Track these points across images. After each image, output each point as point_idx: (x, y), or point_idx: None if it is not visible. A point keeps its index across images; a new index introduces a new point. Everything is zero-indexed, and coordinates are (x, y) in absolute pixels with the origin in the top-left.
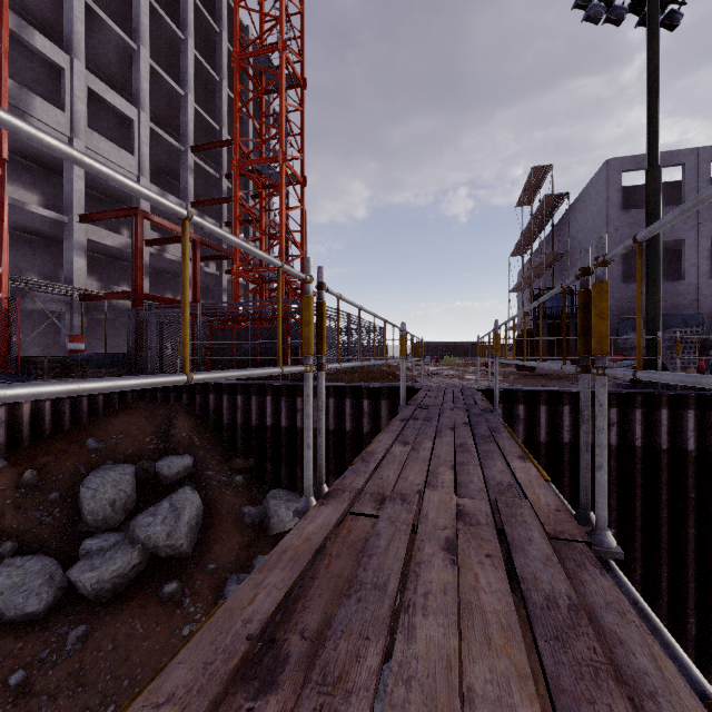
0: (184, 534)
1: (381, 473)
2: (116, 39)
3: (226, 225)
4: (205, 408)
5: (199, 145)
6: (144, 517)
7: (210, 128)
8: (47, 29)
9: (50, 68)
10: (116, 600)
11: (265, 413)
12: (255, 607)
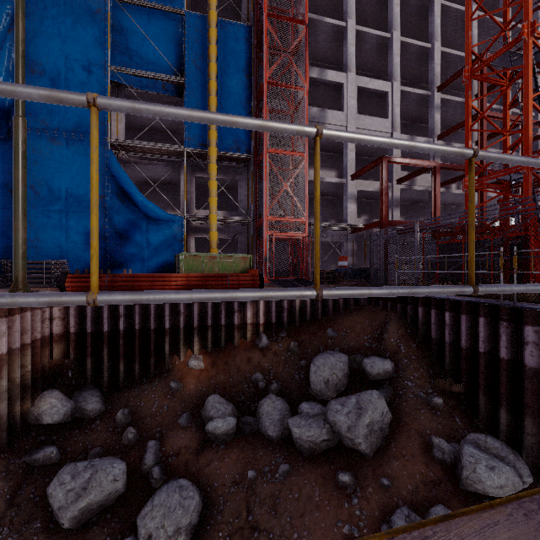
0: (362, 434)
1: None
2: (376, 41)
3: (475, 144)
4: (414, 319)
5: (444, 81)
6: (335, 403)
7: (459, 61)
8: (339, 66)
9: (337, 88)
10: (311, 459)
11: (477, 336)
12: None
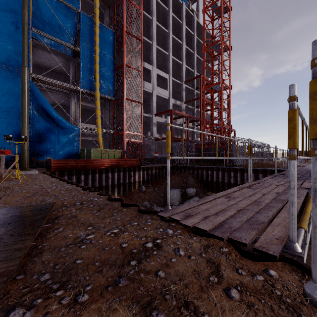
0: None
1: (265, 181)
2: (162, 54)
3: (196, 107)
4: (197, 175)
5: (187, 80)
6: (186, 202)
7: (190, 72)
8: (144, 58)
9: (147, 71)
10: None
11: (218, 177)
12: (245, 185)
